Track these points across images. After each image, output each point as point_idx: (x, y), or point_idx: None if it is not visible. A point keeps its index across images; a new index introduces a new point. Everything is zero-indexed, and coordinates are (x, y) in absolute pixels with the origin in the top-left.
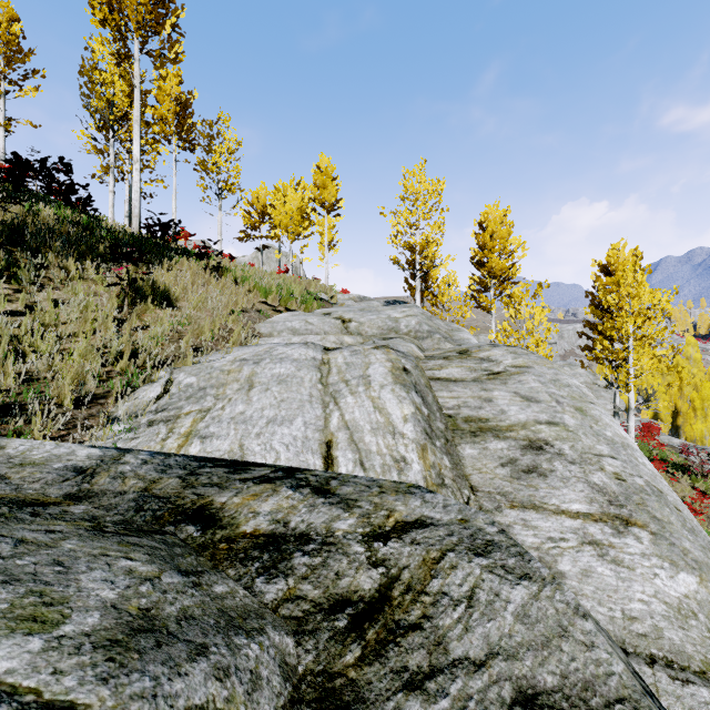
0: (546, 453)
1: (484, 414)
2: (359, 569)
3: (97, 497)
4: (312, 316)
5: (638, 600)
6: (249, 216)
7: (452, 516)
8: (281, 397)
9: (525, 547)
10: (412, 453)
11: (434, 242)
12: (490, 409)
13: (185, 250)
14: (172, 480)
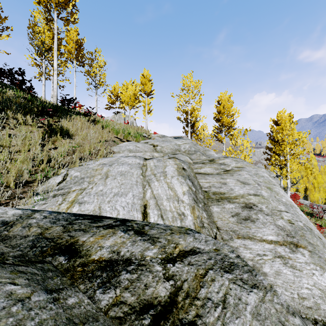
0: (254, 210)
1: (222, 190)
2: (159, 282)
3: (9, 239)
4: (139, 143)
5: (305, 288)
6: (110, 98)
7: (210, 247)
8: (121, 182)
9: (245, 259)
10: (187, 210)
11: (196, 109)
12: (225, 188)
13: (79, 112)
14: (58, 228)
